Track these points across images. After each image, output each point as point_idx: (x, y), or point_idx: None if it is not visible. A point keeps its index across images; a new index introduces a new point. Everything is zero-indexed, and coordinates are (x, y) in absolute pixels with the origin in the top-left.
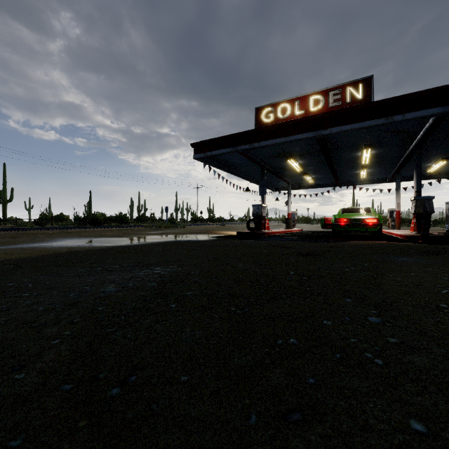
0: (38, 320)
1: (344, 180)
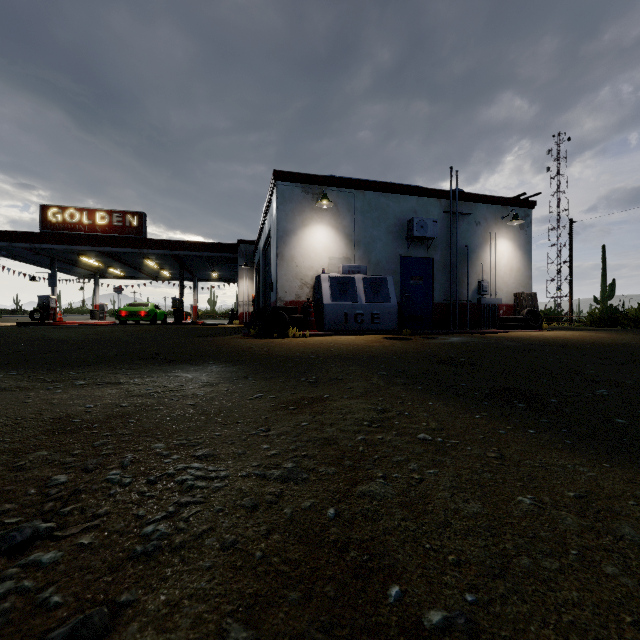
0: None
1: (159, 276)
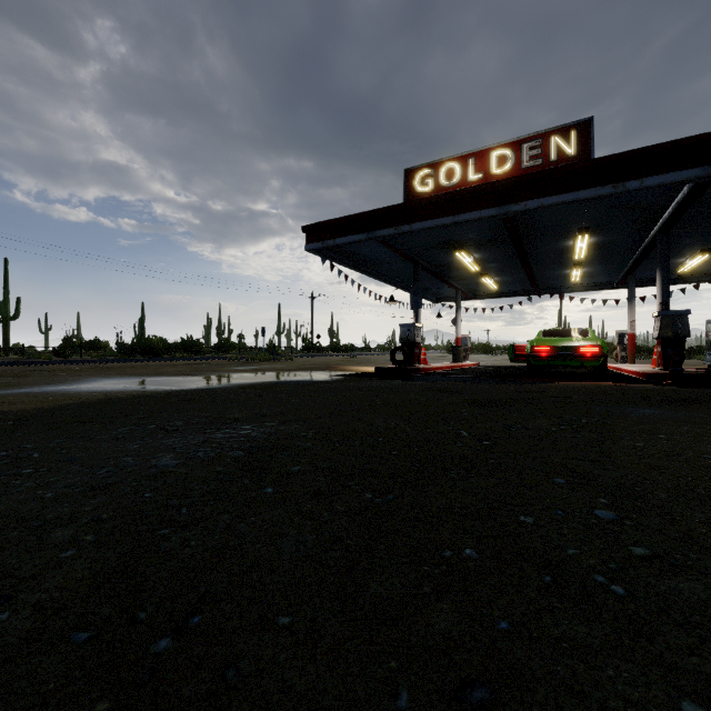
0: (42, 515)
1: (546, 285)
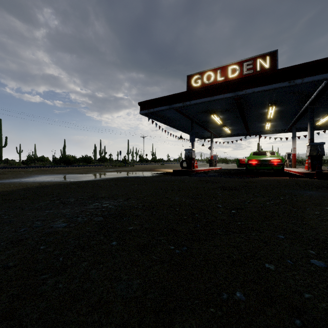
0: None
1: (253, 131)
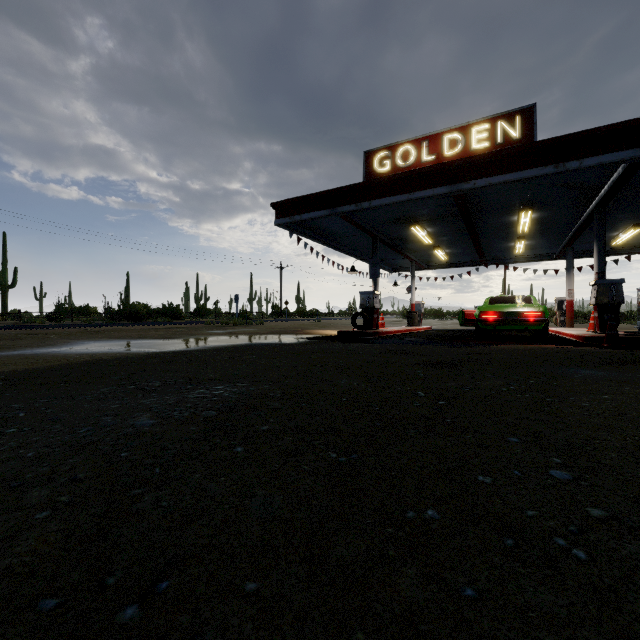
0: (22, 474)
1: (492, 257)
